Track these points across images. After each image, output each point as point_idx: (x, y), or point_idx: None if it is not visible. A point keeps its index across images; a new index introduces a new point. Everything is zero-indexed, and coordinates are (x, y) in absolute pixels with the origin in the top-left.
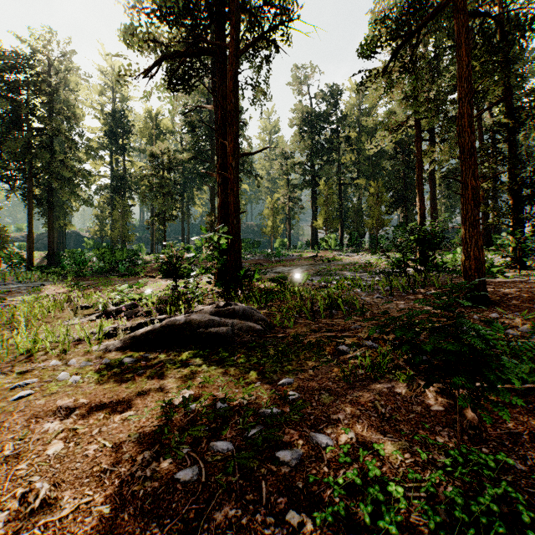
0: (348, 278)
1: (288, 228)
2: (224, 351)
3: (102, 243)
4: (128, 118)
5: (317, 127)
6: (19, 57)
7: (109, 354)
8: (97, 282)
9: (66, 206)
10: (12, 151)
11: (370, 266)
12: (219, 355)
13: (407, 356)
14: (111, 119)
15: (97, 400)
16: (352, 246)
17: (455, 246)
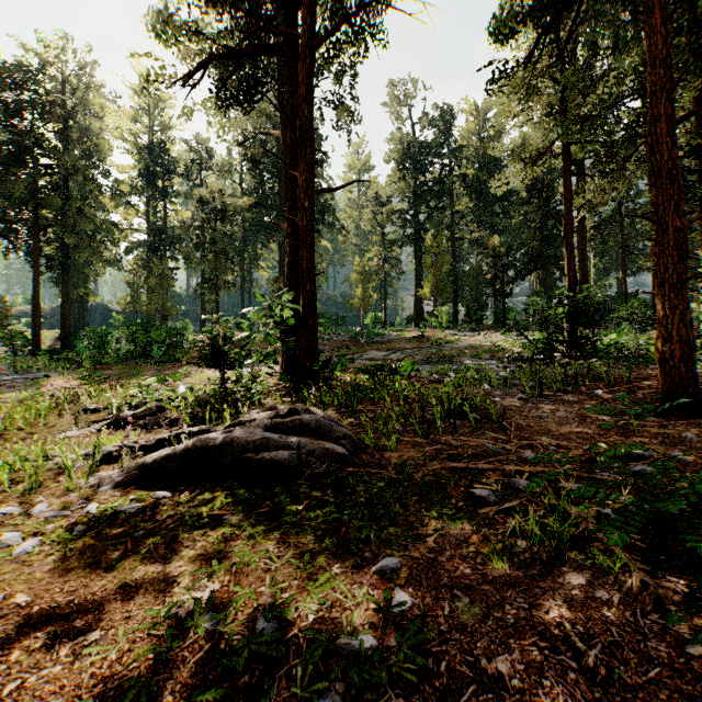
0: (470, 368)
1: (384, 299)
2: (283, 493)
3: (136, 319)
4: (170, 152)
5: (422, 162)
6: (23, 69)
7: (102, 493)
8: (122, 371)
9: (87, 269)
10: (11, 196)
11: (499, 350)
12: (274, 501)
13: (597, 511)
14: (147, 154)
15: (46, 599)
16: (470, 322)
17: (614, 322)
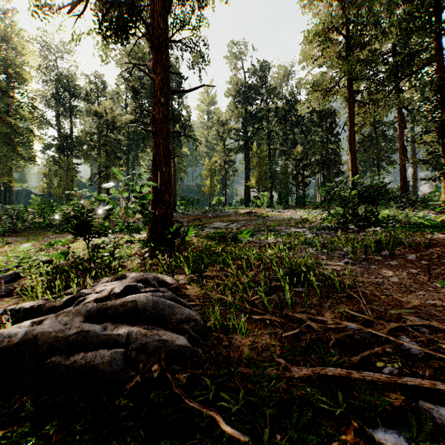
0: (291, 235)
1: (224, 188)
2: (85, 436)
3: (50, 200)
4: (75, 83)
5: (250, 98)
6: None
7: None
8: (25, 238)
9: (10, 163)
10: None
11: (306, 221)
12: None
13: None
14: (58, 83)
15: None
16: (281, 203)
17: (376, 203)
